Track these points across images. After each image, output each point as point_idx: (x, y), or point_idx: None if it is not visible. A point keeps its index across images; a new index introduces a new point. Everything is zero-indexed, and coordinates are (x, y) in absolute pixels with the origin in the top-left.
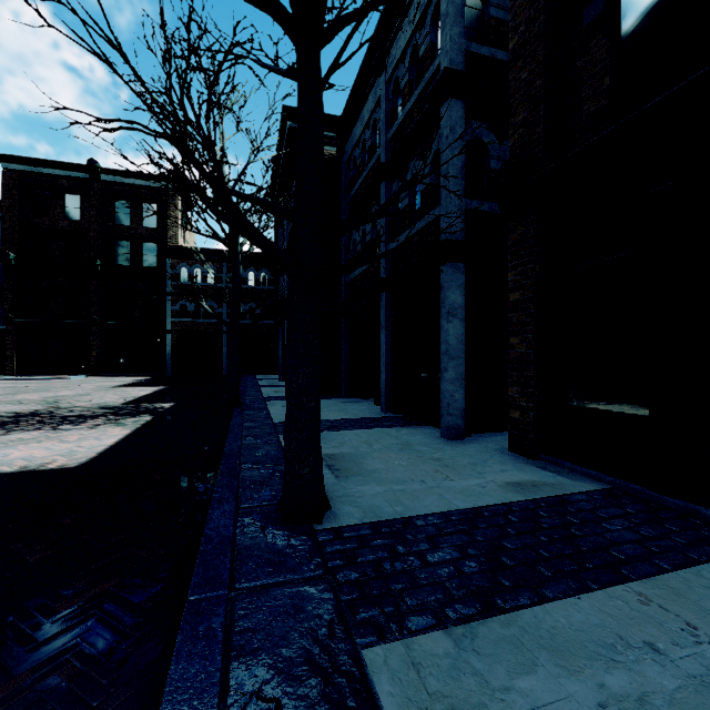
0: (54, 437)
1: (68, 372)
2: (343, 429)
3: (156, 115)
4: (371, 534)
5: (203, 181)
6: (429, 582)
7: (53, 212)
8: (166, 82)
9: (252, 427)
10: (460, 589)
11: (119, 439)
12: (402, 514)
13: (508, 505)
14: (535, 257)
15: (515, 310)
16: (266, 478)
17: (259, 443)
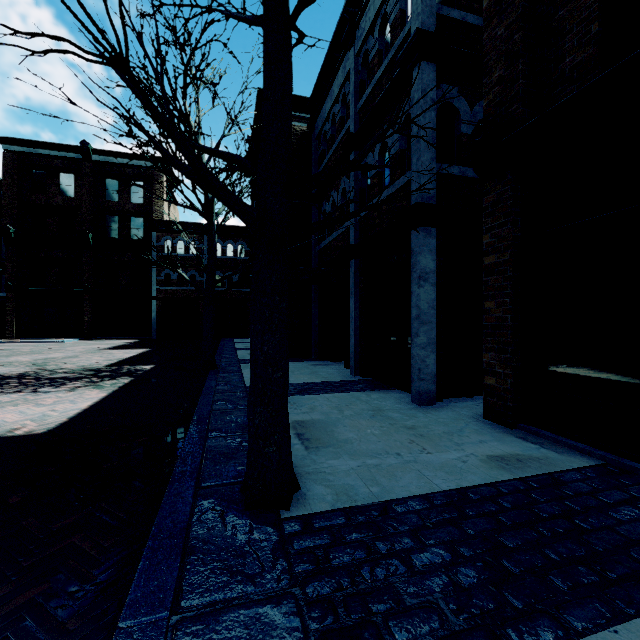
0: (32, 400)
1: (62, 335)
2: (313, 393)
3: (91, 34)
4: (345, 524)
5: (165, 135)
6: (420, 602)
7: (49, 189)
8: (144, 58)
9: (224, 391)
10: (460, 614)
11: (93, 403)
12: (378, 496)
13: (496, 485)
14: (513, 218)
15: (490, 273)
16: (233, 449)
17: (229, 408)
